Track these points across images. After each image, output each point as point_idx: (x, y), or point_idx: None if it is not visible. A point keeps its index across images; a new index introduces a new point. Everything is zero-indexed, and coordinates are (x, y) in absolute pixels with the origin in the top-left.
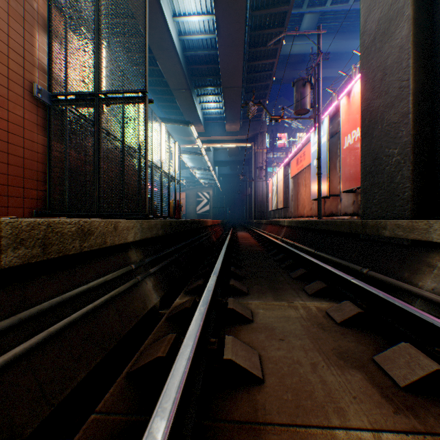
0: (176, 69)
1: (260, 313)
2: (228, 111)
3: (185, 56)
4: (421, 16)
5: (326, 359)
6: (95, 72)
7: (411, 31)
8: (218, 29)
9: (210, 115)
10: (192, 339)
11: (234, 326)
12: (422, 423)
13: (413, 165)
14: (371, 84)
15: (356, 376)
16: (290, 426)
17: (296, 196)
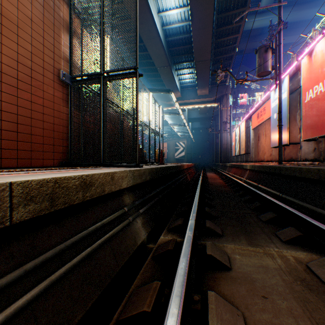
0: (160, 51)
1: (236, 260)
2: (199, 80)
3: (166, 41)
4: None
5: None
6: (101, 57)
7: None
8: (192, 16)
9: (185, 84)
10: (177, 306)
11: (213, 273)
12: None
13: None
14: None
15: None
16: None
17: (257, 144)
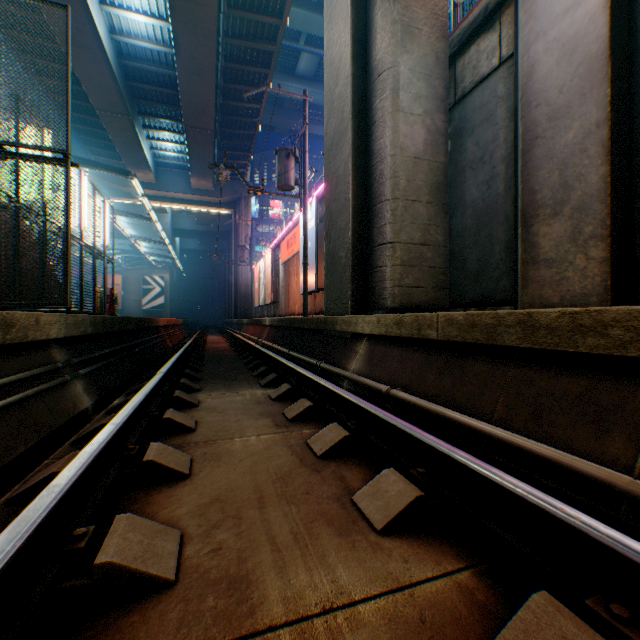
0: (106, 80)
1: (208, 401)
2: (195, 160)
3: (122, 65)
4: (359, 143)
5: (250, 416)
6: None
7: (351, 153)
8: (178, 46)
9: (165, 160)
10: (136, 402)
11: (179, 410)
12: (289, 429)
13: (353, 268)
14: (331, 187)
15: (265, 420)
16: (207, 441)
17: (288, 289)
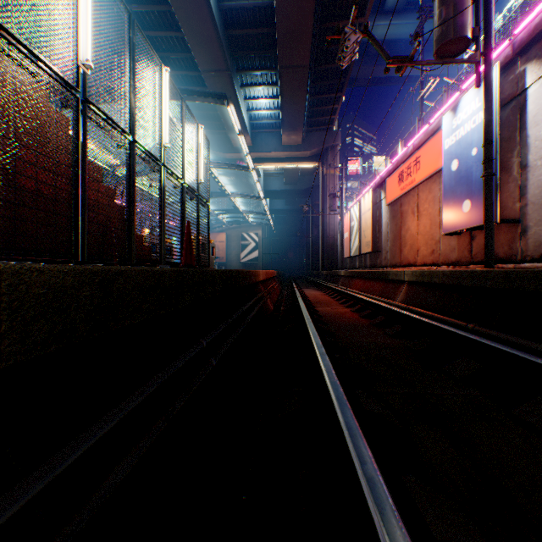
0: (206, 30)
1: None
2: (287, 111)
3: (221, 12)
4: None
5: None
6: None
7: None
8: None
9: (259, 121)
10: None
11: None
12: None
13: None
14: None
15: None
16: None
17: (398, 233)
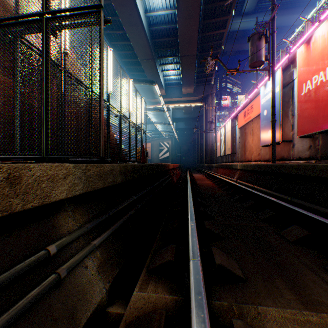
0: (143, 41)
1: None
2: (184, 77)
3: (150, 31)
4: None
5: None
6: None
7: None
8: (178, 2)
9: (169, 81)
10: None
11: None
12: None
13: None
14: None
15: None
16: None
17: (243, 144)
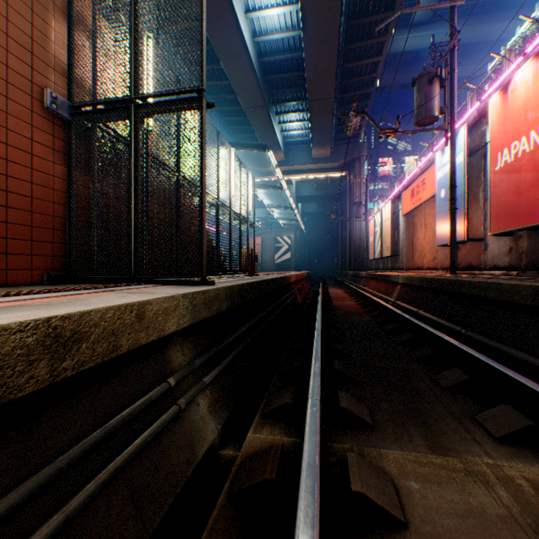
0: (249, 81)
1: (414, 495)
2: (315, 132)
3: (260, 64)
4: None
5: None
6: (131, 67)
7: None
8: (304, 21)
9: (291, 139)
10: None
11: None
12: None
13: None
14: None
15: None
16: None
17: (410, 241)
